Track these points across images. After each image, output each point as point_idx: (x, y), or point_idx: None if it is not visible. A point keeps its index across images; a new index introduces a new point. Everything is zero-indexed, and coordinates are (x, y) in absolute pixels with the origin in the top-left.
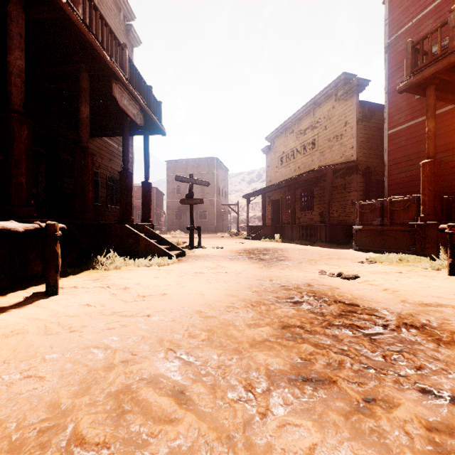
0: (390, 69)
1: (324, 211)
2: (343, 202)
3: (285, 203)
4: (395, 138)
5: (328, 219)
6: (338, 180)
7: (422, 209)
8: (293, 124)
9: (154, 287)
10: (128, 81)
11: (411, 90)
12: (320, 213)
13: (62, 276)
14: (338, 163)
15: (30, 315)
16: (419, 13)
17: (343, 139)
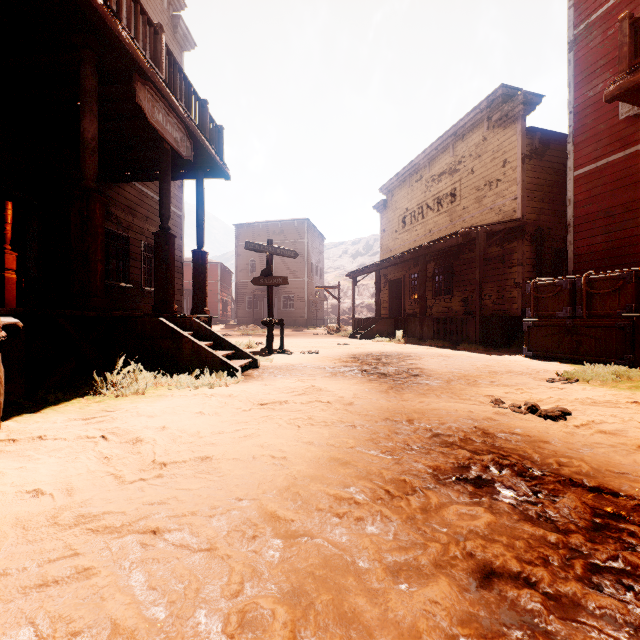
0: (577, 75)
1: (470, 296)
2: (499, 282)
3: (409, 285)
4: (586, 182)
5: (480, 308)
6: (491, 250)
7: None
8: (421, 166)
9: (192, 438)
10: (165, 84)
11: (629, 97)
12: (463, 299)
13: (33, 411)
14: (493, 223)
15: None
16: None
17: (501, 187)
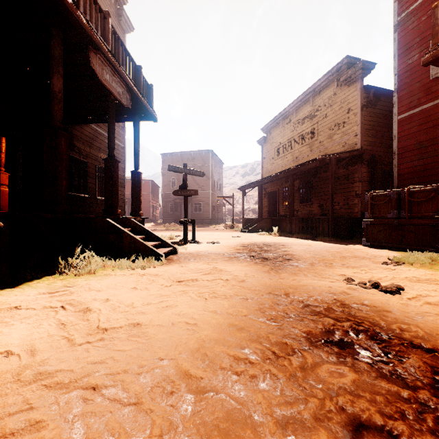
0: (400, 49)
1: (324, 203)
2: (345, 193)
3: (282, 195)
4: (406, 123)
5: (332, 211)
6: (339, 171)
7: None
8: (290, 113)
9: (127, 307)
10: (111, 53)
11: None
12: (320, 205)
13: (14, 286)
14: (341, 152)
15: None
16: None
17: (346, 127)
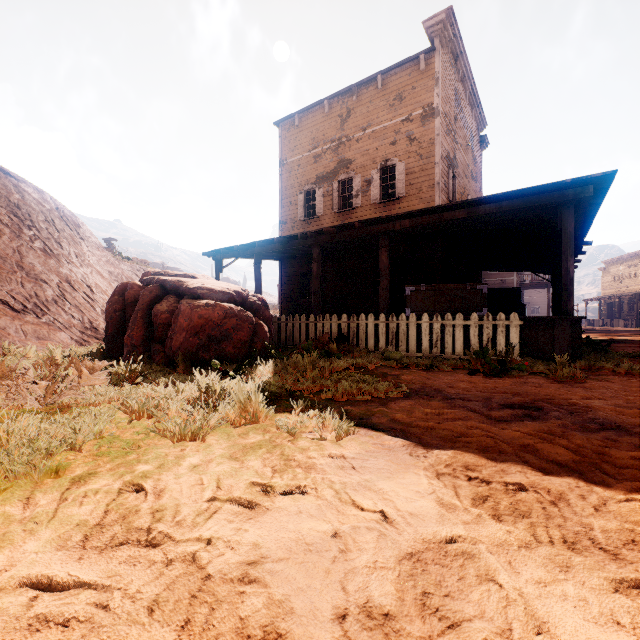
0: None
1: None
2: None
3: (616, 306)
4: None
5: (636, 317)
6: None
7: None
8: (622, 259)
9: None
10: None
11: None
12: (638, 313)
13: None
14: None
15: None
16: None
17: None
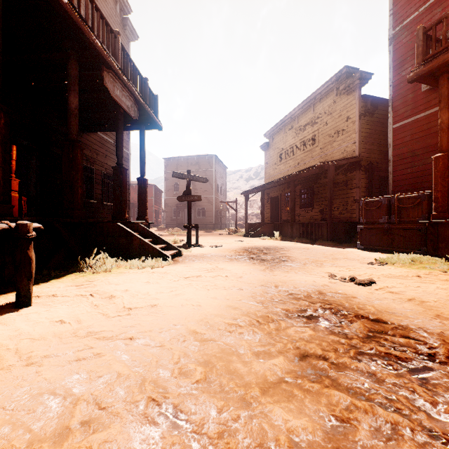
0: (395, 61)
1: (325, 208)
2: (344, 199)
3: (284, 200)
4: (400, 132)
5: (330, 216)
6: (339, 177)
7: (434, 206)
8: (292, 119)
9: (144, 295)
10: (121, 70)
11: (423, 80)
12: (320, 210)
13: (43, 281)
14: (339, 159)
15: None
16: (426, 2)
17: (345, 135)
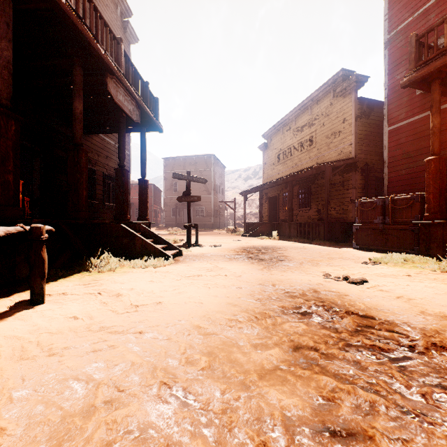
0: (390, 65)
1: (322, 208)
2: (341, 199)
3: (282, 200)
4: (395, 134)
5: (327, 216)
6: (336, 178)
7: (427, 207)
8: (290, 121)
9: (149, 294)
10: (123, 76)
11: (415, 85)
12: (317, 210)
13: (52, 280)
14: (336, 160)
15: (7, 331)
16: (420, 8)
17: (341, 136)
